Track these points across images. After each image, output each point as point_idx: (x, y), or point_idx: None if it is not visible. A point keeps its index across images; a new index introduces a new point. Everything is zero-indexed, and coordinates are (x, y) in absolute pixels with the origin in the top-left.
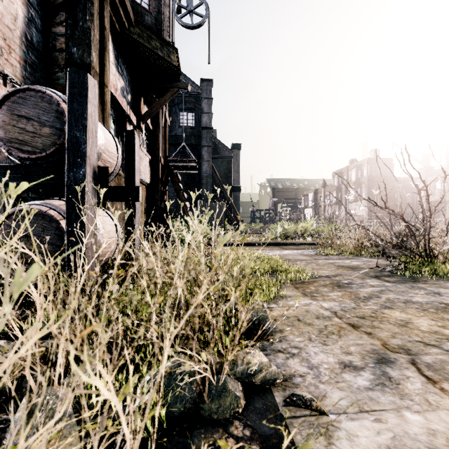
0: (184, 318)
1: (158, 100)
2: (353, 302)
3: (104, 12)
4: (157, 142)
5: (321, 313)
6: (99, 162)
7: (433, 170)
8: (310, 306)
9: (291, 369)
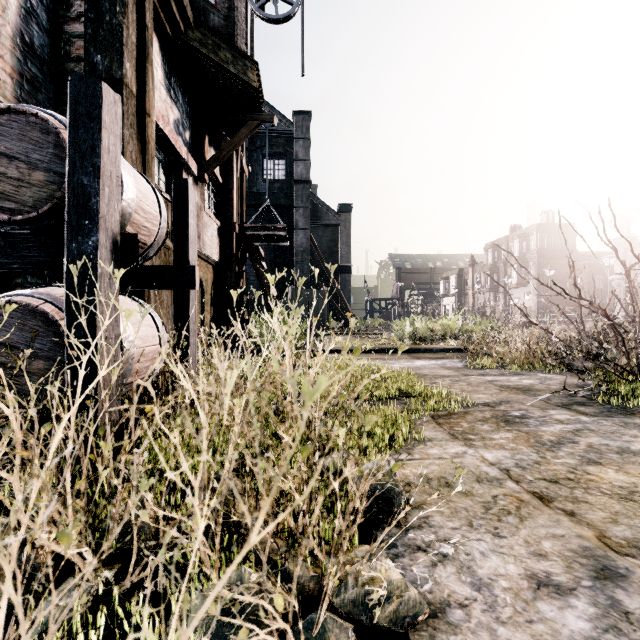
0: (213, 594)
1: (230, 139)
2: (534, 452)
3: (144, 3)
4: (229, 201)
5: (484, 471)
6: (128, 227)
7: (636, 240)
8: (464, 457)
9: (442, 589)
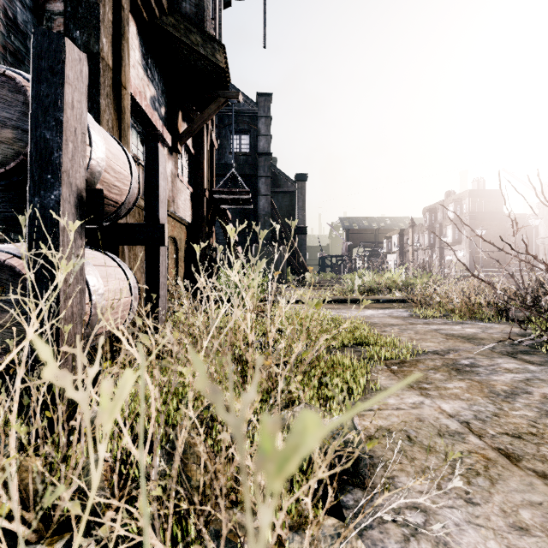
0: None
1: (201, 114)
2: (490, 402)
3: None
4: (200, 170)
5: (444, 424)
6: (98, 186)
7: None
8: (422, 408)
9: None
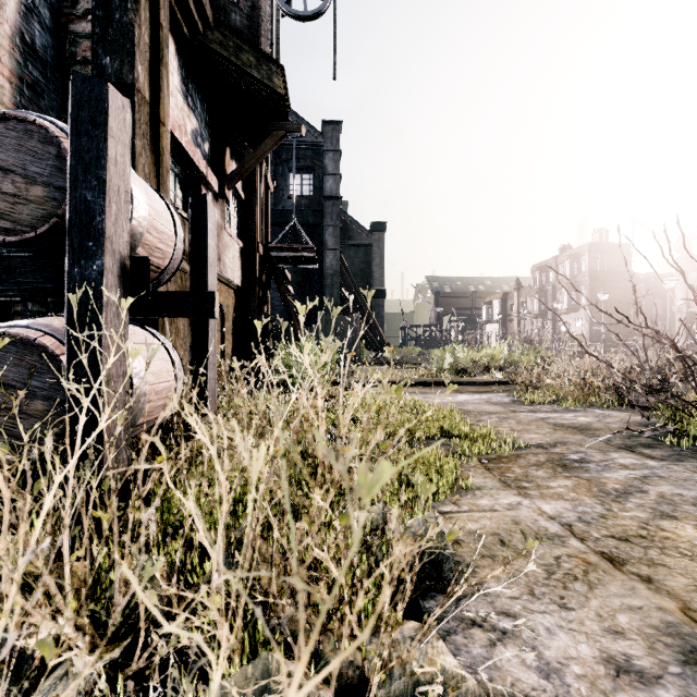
0: None
1: (254, 151)
2: (598, 503)
3: None
4: (253, 219)
5: (543, 526)
6: (139, 249)
7: None
8: (519, 510)
9: (504, 676)
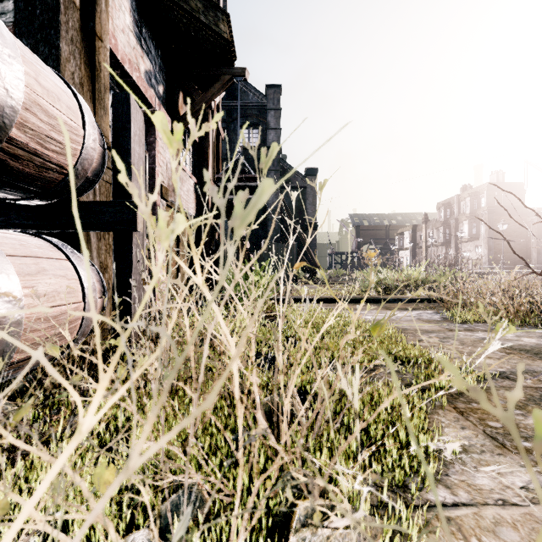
0: None
1: (203, 94)
2: None
3: None
4: (205, 159)
5: None
6: (16, 133)
7: None
8: None
9: None
